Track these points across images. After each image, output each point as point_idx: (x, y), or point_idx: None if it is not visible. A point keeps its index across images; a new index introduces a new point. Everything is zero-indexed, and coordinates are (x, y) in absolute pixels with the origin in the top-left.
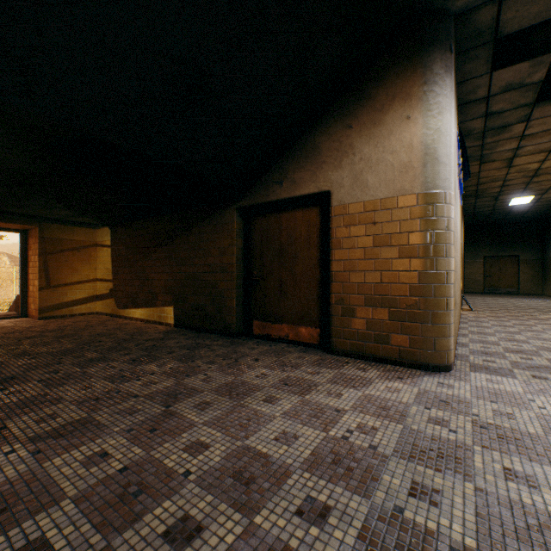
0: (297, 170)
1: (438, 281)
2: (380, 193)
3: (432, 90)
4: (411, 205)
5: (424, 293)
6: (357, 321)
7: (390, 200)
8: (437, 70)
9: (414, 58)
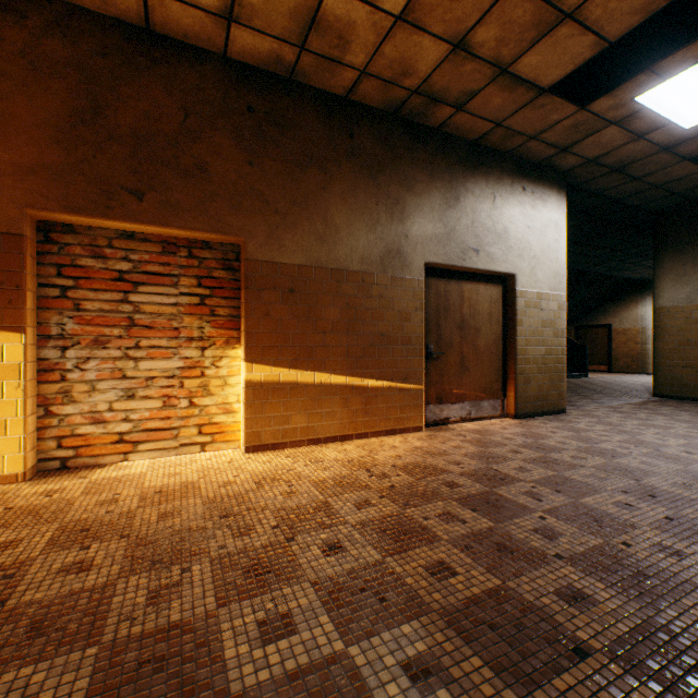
0: (598, 316)
1: (644, 351)
2: (627, 326)
3: (642, 301)
4: (636, 330)
5: (640, 354)
6: (620, 362)
7: (630, 328)
8: (644, 295)
9: (637, 291)
